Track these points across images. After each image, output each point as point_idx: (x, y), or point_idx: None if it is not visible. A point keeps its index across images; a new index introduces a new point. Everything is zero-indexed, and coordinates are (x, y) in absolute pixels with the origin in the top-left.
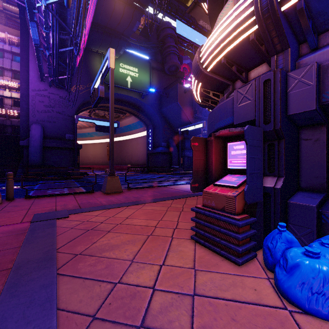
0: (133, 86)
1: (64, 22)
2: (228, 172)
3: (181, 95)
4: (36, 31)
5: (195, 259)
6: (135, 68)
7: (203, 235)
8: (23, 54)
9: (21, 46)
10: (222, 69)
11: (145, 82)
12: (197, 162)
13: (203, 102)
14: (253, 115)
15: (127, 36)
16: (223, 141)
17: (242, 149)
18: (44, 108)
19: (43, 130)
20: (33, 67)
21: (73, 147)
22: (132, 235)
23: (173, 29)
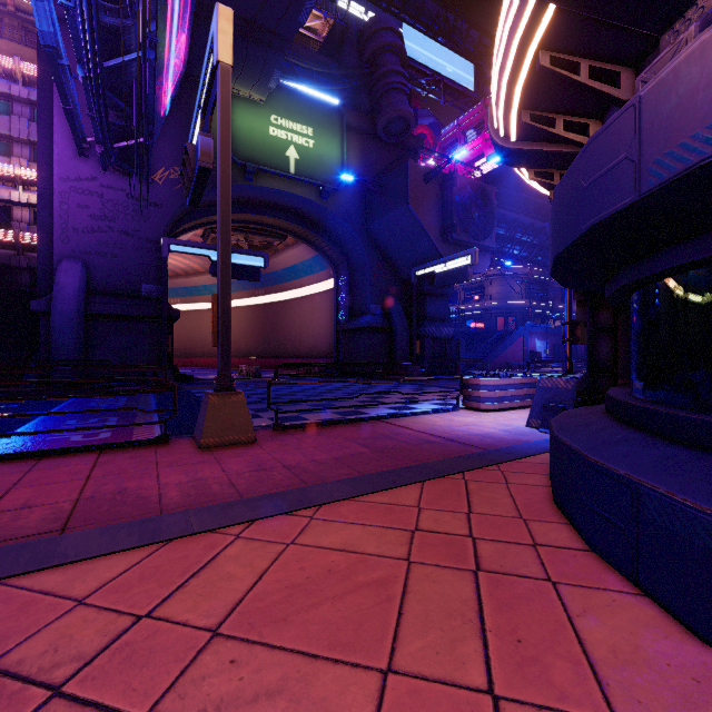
0: (302, 169)
1: None
2: None
3: (418, 189)
4: (46, 10)
5: None
6: (308, 127)
7: None
8: (44, 98)
9: (39, 78)
10: None
11: (330, 160)
12: None
13: (522, 141)
14: None
15: (286, 38)
16: None
17: None
18: (90, 221)
19: (87, 275)
20: (63, 123)
21: (159, 316)
22: None
23: (397, 32)
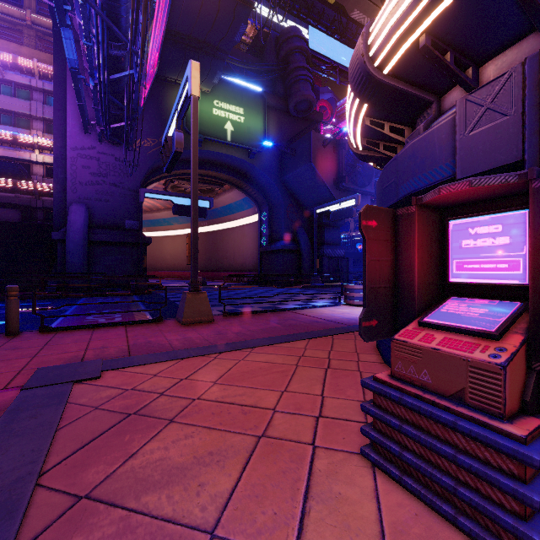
0: (236, 137)
1: (115, 26)
2: (450, 293)
3: (318, 151)
4: (72, 45)
5: (385, 536)
6: (240, 108)
7: (399, 456)
8: (58, 91)
9: (55, 78)
10: (419, 65)
11: (255, 131)
12: (375, 268)
13: (366, 150)
14: (517, 152)
15: (225, 51)
16: (438, 216)
17: (497, 235)
18: (90, 177)
19: (89, 214)
20: (73, 110)
21: (137, 242)
22: (222, 435)
23: (303, 38)
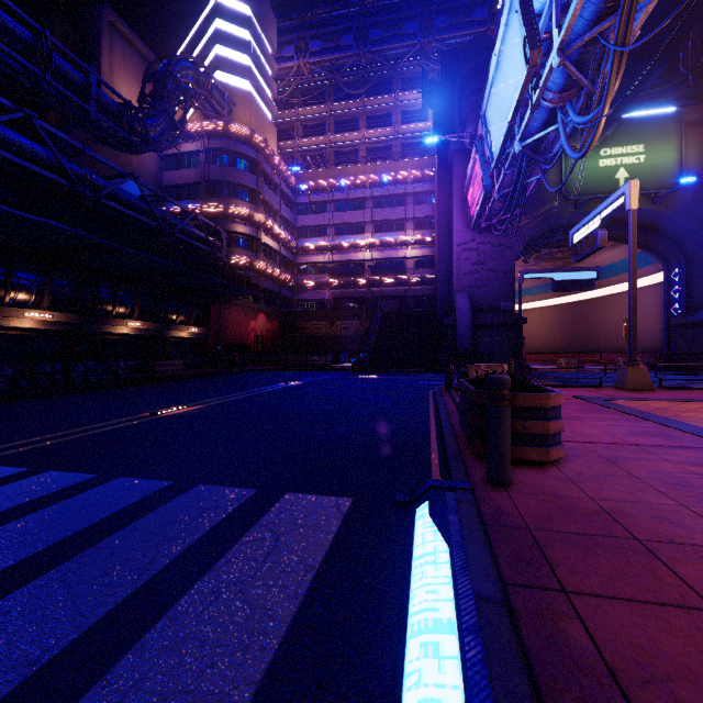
0: None
1: (534, 153)
2: None
3: None
4: (488, 174)
5: None
6: (638, 145)
7: None
8: (441, 197)
9: (438, 187)
10: None
11: (664, 166)
12: None
13: None
14: None
15: (627, 101)
16: None
17: None
18: (471, 267)
19: (470, 301)
20: (457, 212)
21: (513, 323)
22: None
23: None
